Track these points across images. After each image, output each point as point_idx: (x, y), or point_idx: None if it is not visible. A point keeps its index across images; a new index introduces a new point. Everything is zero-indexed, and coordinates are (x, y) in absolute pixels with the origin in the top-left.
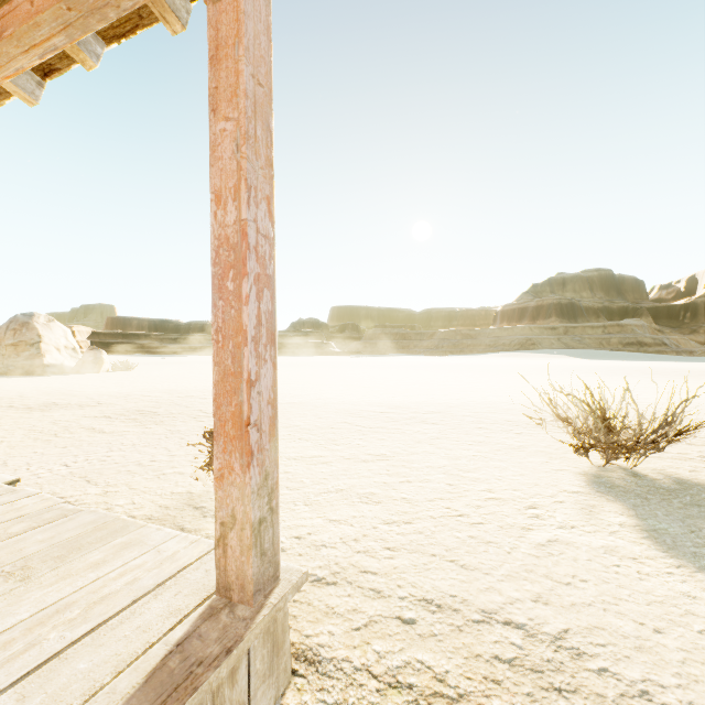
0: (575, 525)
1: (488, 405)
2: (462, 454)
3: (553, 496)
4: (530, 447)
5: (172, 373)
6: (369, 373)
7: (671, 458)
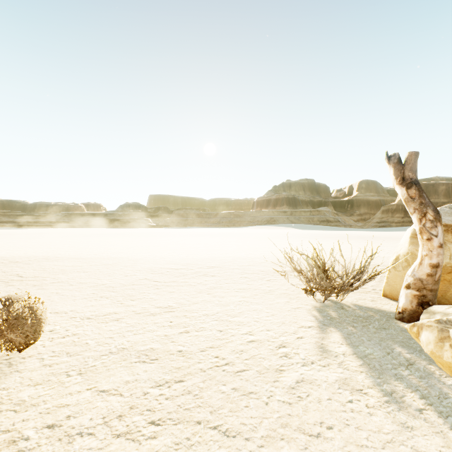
0: (314, 361)
1: (249, 260)
2: (231, 300)
3: (295, 332)
4: (277, 291)
5: (9, 242)
6: (173, 240)
7: (359, 292)
